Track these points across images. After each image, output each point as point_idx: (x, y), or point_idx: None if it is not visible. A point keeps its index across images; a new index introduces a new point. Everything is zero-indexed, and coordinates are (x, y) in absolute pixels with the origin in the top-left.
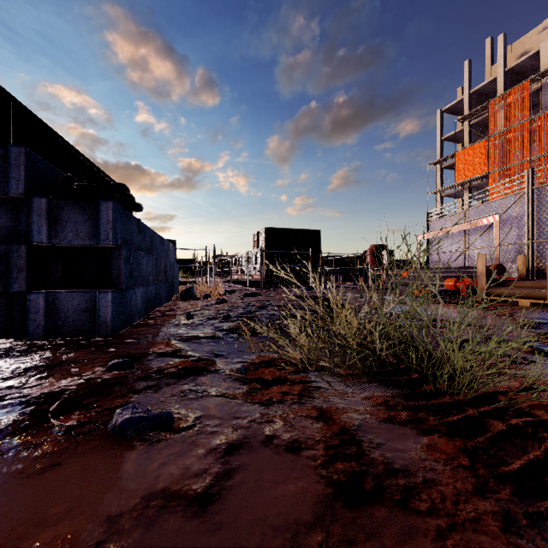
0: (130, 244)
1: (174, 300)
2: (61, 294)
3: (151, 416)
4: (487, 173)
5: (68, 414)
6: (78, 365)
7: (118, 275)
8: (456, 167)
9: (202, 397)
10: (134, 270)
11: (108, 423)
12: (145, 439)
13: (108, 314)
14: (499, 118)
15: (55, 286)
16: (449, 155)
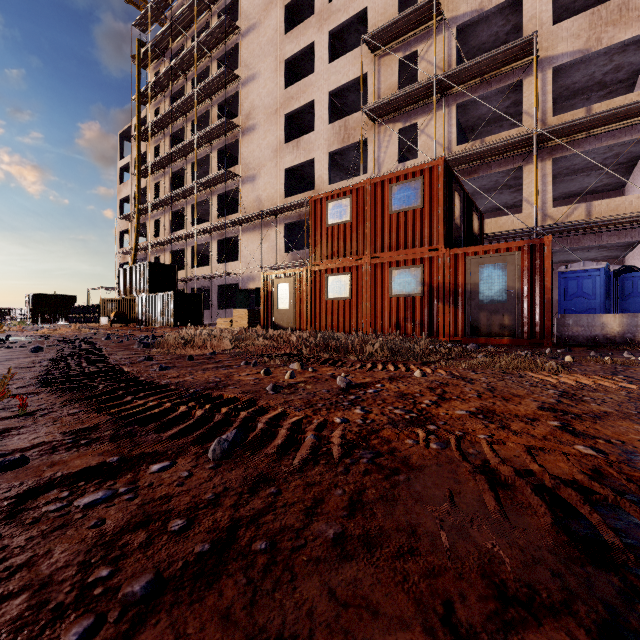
0: None
1: None
2: None
3: None
4: None
5: None
6: None
7: None
8: None
9: None
10: None
11: None
12: None
13: None
14: None
15: None
16: None
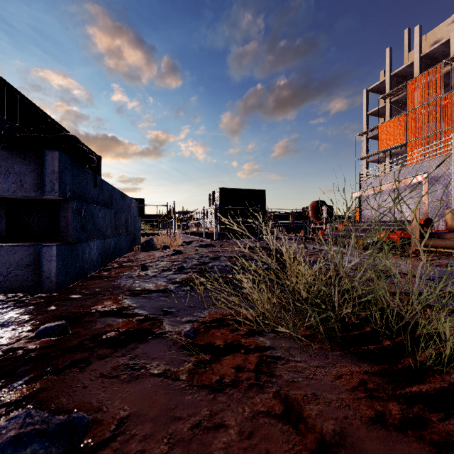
0: (83, 197)
1: (135, 251)
2: (2, 248)
3: (53, 427)
4: (406, 142)
5: None
6: (5, 329)
7: (66, 228)
8: (379, 137)
9: (137, 378)
10: (86, 222)
11: None
12: None
13: (52, 269)
14: (416, 96)
15: None
16: (374, 127)
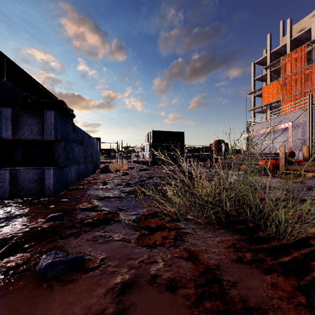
0: (67, 138)
1: (97, 173)
2: (20, 170)
3: (68, 259)
4: (281, 99)
5: (11, 257)
6: (27, 217)
7: (58, 158)
8: (263, 95)
9: (108, 241)
10: (69, 154)
11: (37, 264)
12: (61, 279)
13: (50, 183)
14: (288, 67)
15: (17, 165)
16: (259, 88)
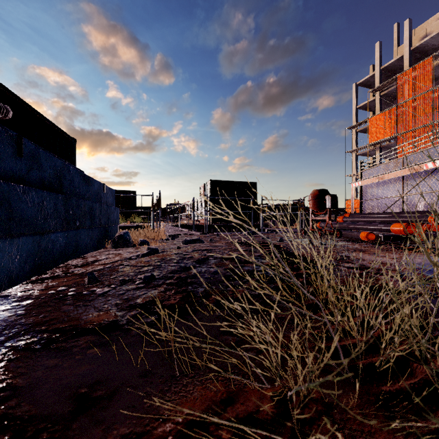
0: None
1: (106, 248)
2: None
3: None
4: (396, 135)
5: None
6: None
7: None
8: (369, 130)
9: None
10: None
11: None
12: None
13: None
14: (406, 89)
15: None
16: (364, 120)
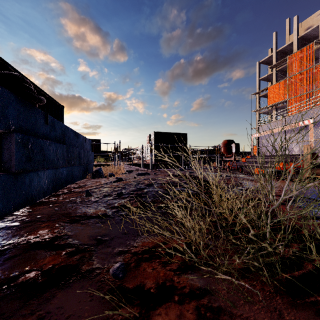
0: (32, 132)
1: (87, 178)
2: None
3: None
4: (287, 99)
5: None
6: None
7: (9, 159)
8: (268, 96)
9: None
10: (34, 154)
11: None
12: None
13: None
14: (294, 66)
15: None
16: (264, 88)
